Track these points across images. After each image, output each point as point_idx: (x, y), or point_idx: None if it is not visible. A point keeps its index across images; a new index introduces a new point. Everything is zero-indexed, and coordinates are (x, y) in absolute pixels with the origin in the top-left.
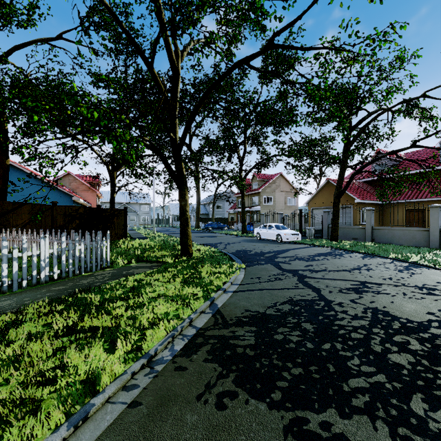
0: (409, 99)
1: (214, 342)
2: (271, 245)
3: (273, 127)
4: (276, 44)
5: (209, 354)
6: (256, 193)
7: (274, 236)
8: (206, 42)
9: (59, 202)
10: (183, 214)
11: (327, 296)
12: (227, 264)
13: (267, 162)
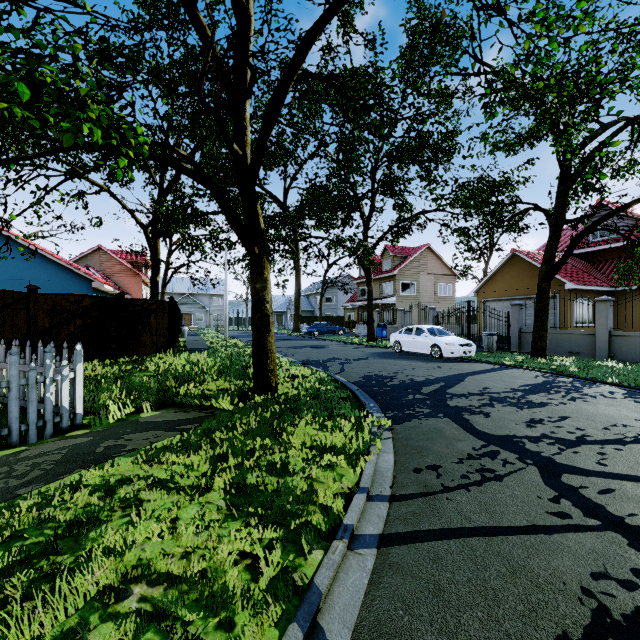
0: None
1: None
2: (426, 365)
3: (420, 165)
4: None
5: None
6: (389, 276)
7: (427, 347)
8: None
9: (71, 291)
10: (259, 308)
11: None
12: (349, 419)
13: (409, 225)
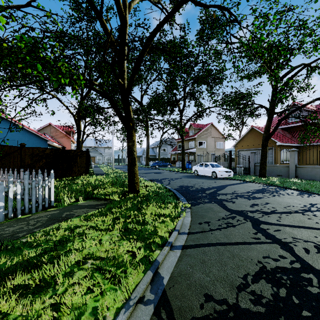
0: None
1: None
2: (209, 181)
3: (207, 84)
4: None
5: None
6: (192, 138)
7: (210, 172)
8: None
9: (37, 146)
10: (131, 154)
11: (309, 261)
12: (172, 203)
13: (202, 114)
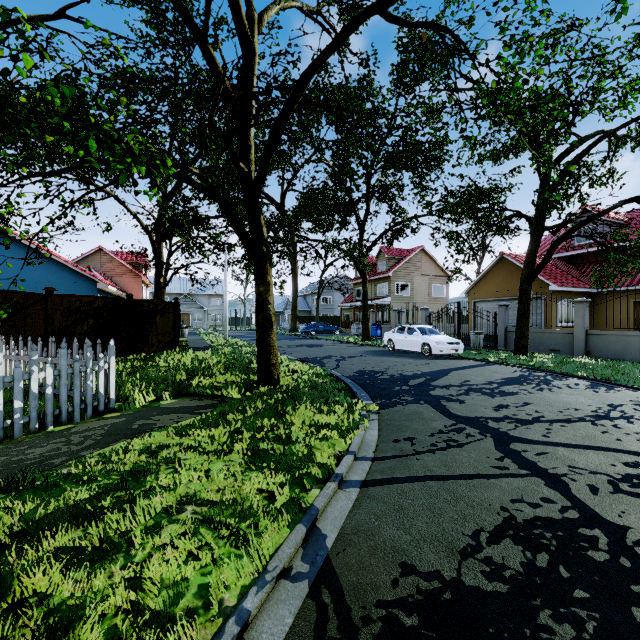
0: None
1: None
2: (415, 362)
3: (413, 171)
4: None
5: None
6: (384, 277)
7: (418, 345)
8: None
9: (76, 292)
10: (262, 308)
11: (597, 507)
12: (342, 404)
13: (403, 229)
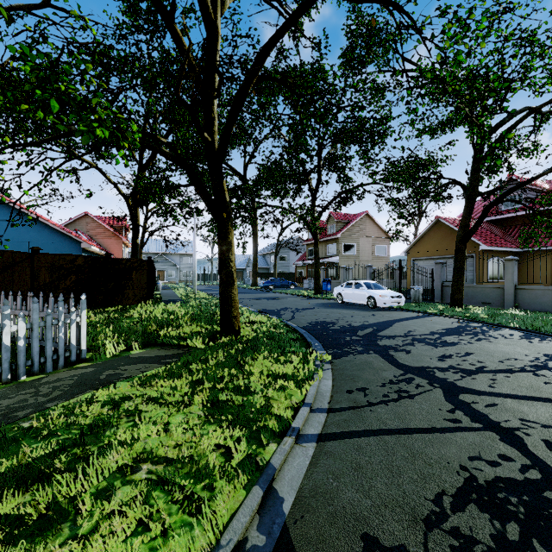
0: None
1: None
2: (362, 313)
3: (359, 145)
4: None
5: None
6: (333, 239)
7: (364, 298)
8: None
9: (63, 251)
10: (225, 266)
11: None
12: (298, 354)
13: (350, 196)
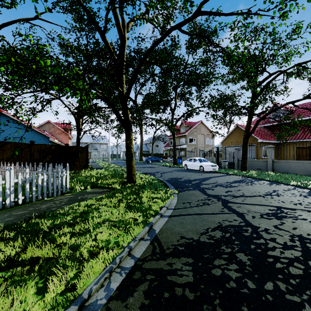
0: (302, 62)
1: (152, 279)
2: (196, 174)
3: (196, 86)
4: (203, 11)
5: (146, 297)
6: (183, 135)
7: (198, 166)
8: (146, 10)
9: (40, 142)
10: (128, 150)
11: (252, 222)
12: (163, 190)
13: (192, 113)
